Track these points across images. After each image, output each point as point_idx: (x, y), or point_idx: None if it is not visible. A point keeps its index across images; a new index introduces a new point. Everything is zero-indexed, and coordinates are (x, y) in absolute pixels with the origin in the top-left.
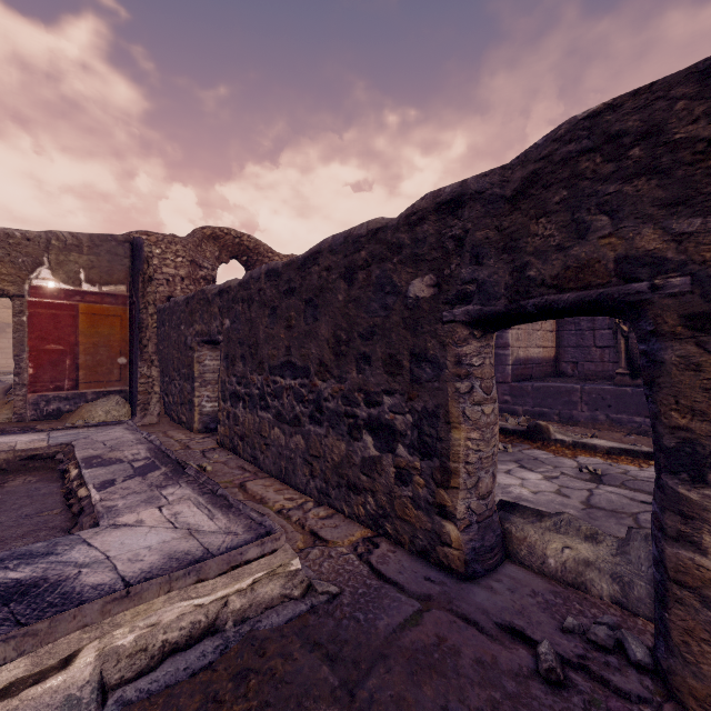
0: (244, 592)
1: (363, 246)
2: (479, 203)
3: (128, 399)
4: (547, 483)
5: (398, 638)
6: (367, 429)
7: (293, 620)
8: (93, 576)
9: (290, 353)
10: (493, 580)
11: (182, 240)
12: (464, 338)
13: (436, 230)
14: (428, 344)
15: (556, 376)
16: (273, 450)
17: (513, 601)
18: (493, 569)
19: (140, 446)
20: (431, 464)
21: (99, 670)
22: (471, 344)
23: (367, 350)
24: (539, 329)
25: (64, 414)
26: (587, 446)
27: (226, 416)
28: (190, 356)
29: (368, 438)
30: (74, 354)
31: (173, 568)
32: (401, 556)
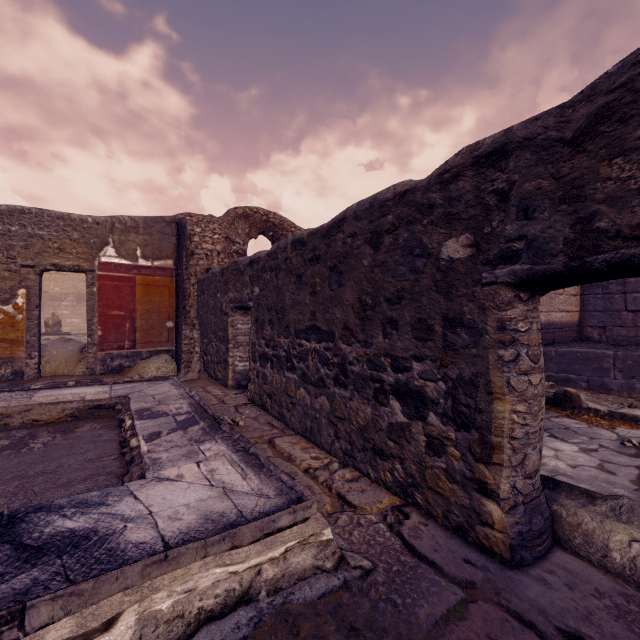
0: (277, 561)
1: (390, 209)
2: (528, 151)
3: (174, 357)
4: (585, 456)
5: (442, 633)
6: (394, 394)
7: (326, 596)
8: (137, 532)
9: (315, 318)
10: (545, 570)
11: (218, 219)
12: (509, 301)
13: (473, 186)
14: (464, 308)
15: (579, 341)
16: (299, 409)
17: (574, 601)
18: (542, 556)
19: (183, 400)
20: (468, 436)
21: (138, 634)
22: (516, 308)
23: (394, 314)
24: (561, 293)
25: (125, 370)
26: (626, 416)
27: (255, 375)
28: (225, 320)
29: (395, 403)
30: (133, 319)
31: (209, 531)
32: (434, 530)
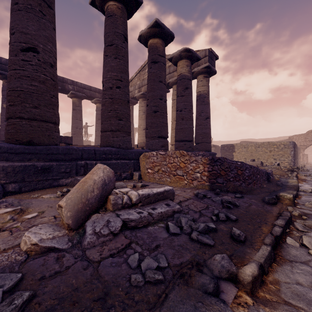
0: None
1: None
2: None
3: None
4: None
5: None
6: None
7: None
8: None
9: None
10: None
11: (303, 135)
12: None
13: None
14: None
15: None
16: None
17: None
18: None
19: None
20: None
21: None
22: None
23: None
24: None
25: None
26: None
27: None
28: None
29: None
30: None
31: None
32: None
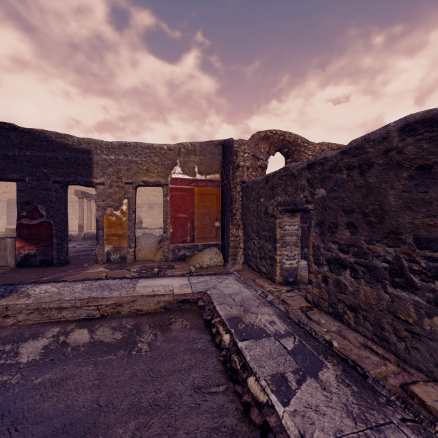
0: None
1: None
2: None
3: (220, 250)
4: None
5: None
6: None
7: None
8: None
9: None
10: None
11: (247, 142)
12: None
13: None
14: None
15: None
16: (433, 346)
17: None
18: None
19: (266, 308)
20: None
21: None
22: None
23: None
24: None
25: (187, 258)
26: None
27: (321, 279)
28: (272, 222)
29: None
30: (192, 220)
31: None
32: None
